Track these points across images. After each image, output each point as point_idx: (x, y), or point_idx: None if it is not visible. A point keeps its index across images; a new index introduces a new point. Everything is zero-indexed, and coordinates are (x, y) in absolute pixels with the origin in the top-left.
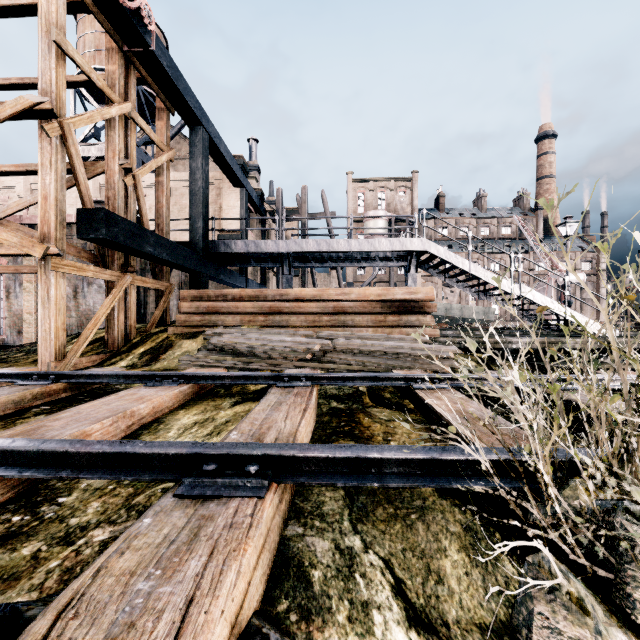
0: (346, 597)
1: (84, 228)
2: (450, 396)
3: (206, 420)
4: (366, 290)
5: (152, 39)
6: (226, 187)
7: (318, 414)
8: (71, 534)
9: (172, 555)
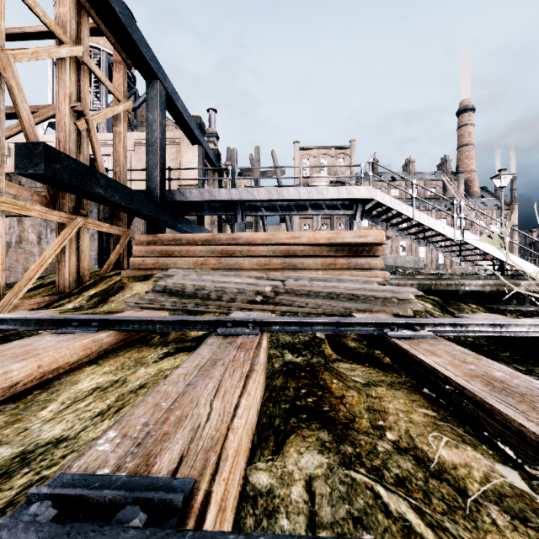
0: None
1: (22, 163)
2: (447, 349)
3: (113, 384)
4: (316, 234)
5: None
6: (185, 145)
7: (268, 373)
8: None
9: None
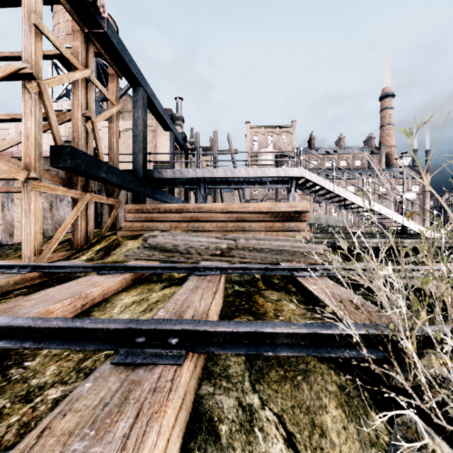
0: (247, 449)
1: (55, 159)
2: (323, 282)
3: (142, 300)
4: (260, 204)
5: (105, 23)
6: (159, 131)
7: (225, 295)
8: (31, 393)
9: (105, 417)
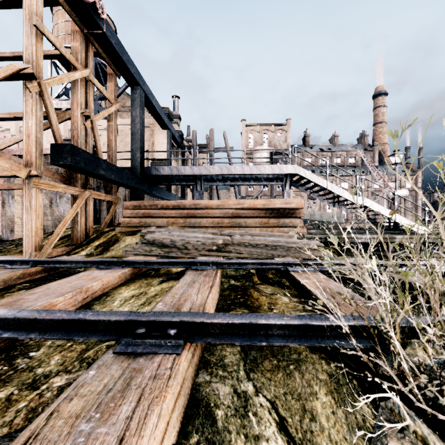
0: (242, 432)
1: (56, 157)
2: (316, 276)
3: (141, 294)
4: (255, 201)
5: (104, 24)
6: (157, 129)
7: (221, 289)
8: (37, 381)
9: (109, 401)
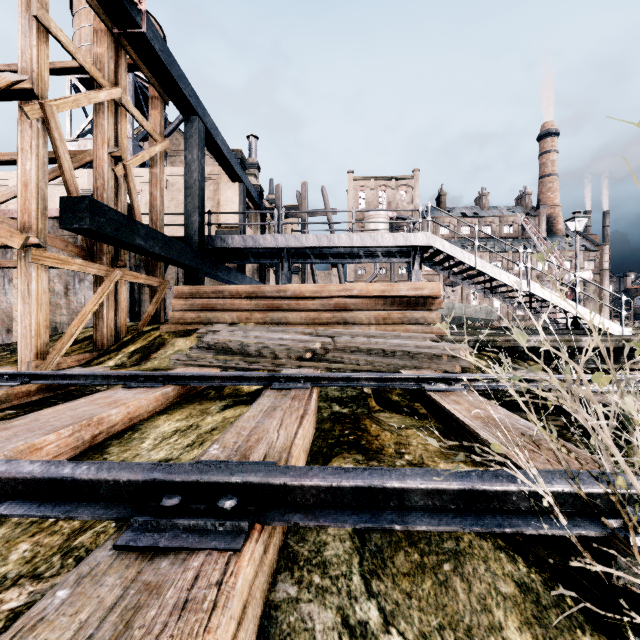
0: None
1: (67, 217)
2: (469, 399)
3: (189, 427)
4: (369, 286)
5: (143, 20)
6: (224, 182)
7: (318, 420)
8: None
9: None
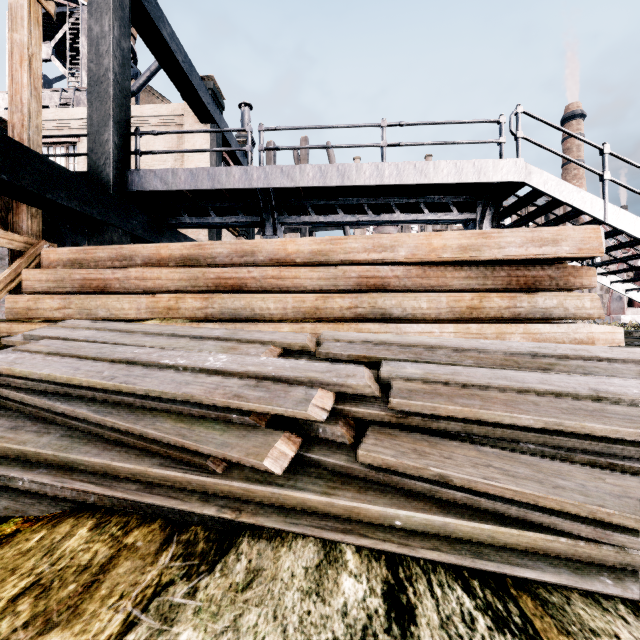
0: None
1: None
2: None
3: None
4: (433, 237)
5: None
6: (190, 123)
7: None
8: None
9: None
